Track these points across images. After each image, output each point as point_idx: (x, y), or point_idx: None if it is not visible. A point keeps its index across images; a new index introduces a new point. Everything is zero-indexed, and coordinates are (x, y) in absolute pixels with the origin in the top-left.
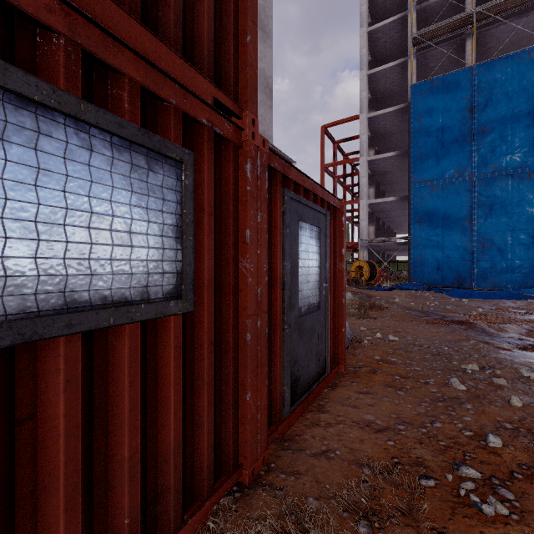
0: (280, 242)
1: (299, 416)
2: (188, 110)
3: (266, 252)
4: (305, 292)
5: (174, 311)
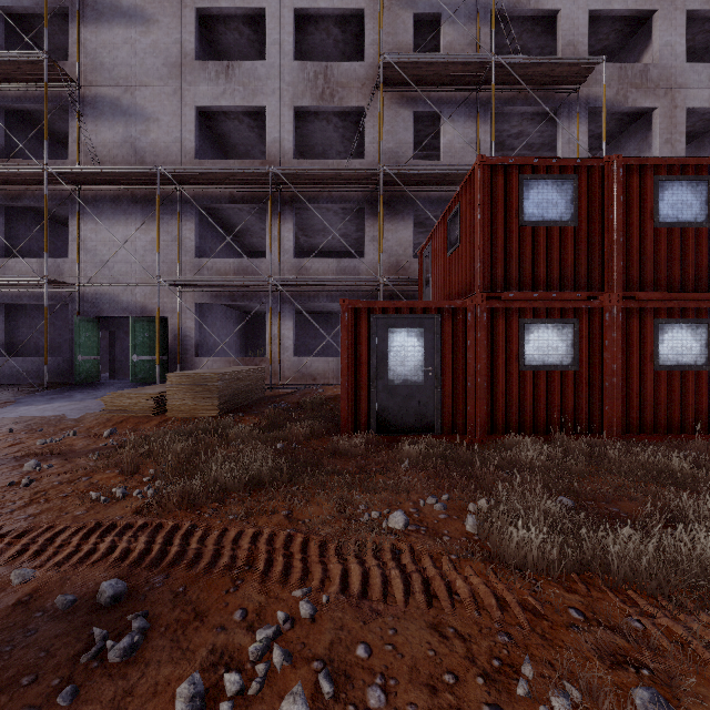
0: None
1: None
2: None
3: None
4: None
5: (705, 369)
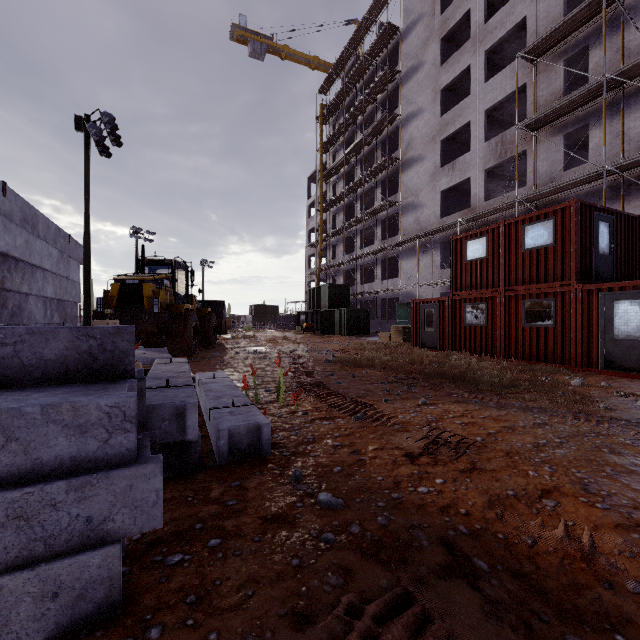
0: (596, 311)
1: (611, 375)
2: (554, 291)
3: (580, 315)
4: (624, 329)
5: (550, 326)
